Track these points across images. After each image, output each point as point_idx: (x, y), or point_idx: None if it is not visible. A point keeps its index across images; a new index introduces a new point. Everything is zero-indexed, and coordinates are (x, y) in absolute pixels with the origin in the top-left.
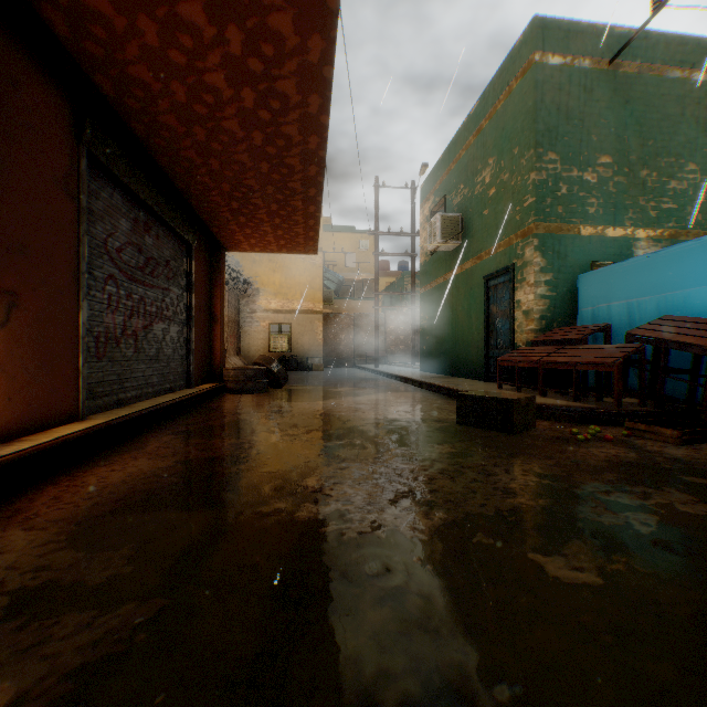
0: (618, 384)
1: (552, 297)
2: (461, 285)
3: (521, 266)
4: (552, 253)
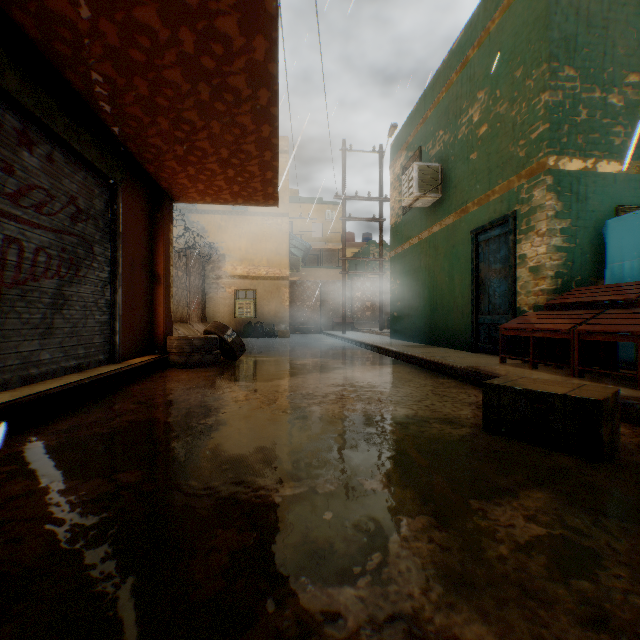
0: None
1: (569, 249)
2: (440, 244)
3: (527, 213)
4: (569, 194)
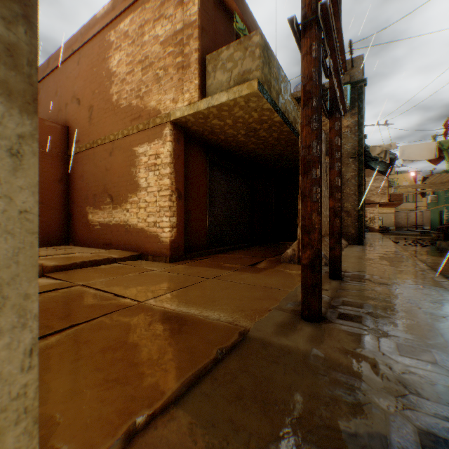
0: (443, 230)
1: (447, 217)
2: (435, 211)
3: (442, 211)
4: (447, 209)
